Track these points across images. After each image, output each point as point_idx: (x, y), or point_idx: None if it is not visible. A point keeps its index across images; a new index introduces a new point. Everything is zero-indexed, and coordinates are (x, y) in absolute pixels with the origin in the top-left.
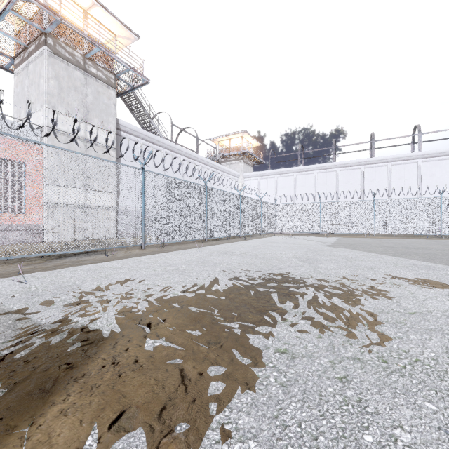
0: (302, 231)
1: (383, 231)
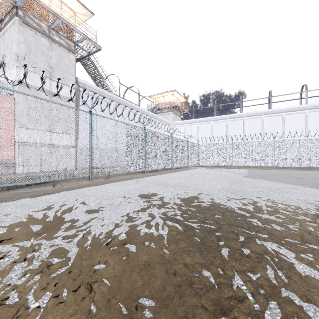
0: (219, 164)
1: (281, 165)
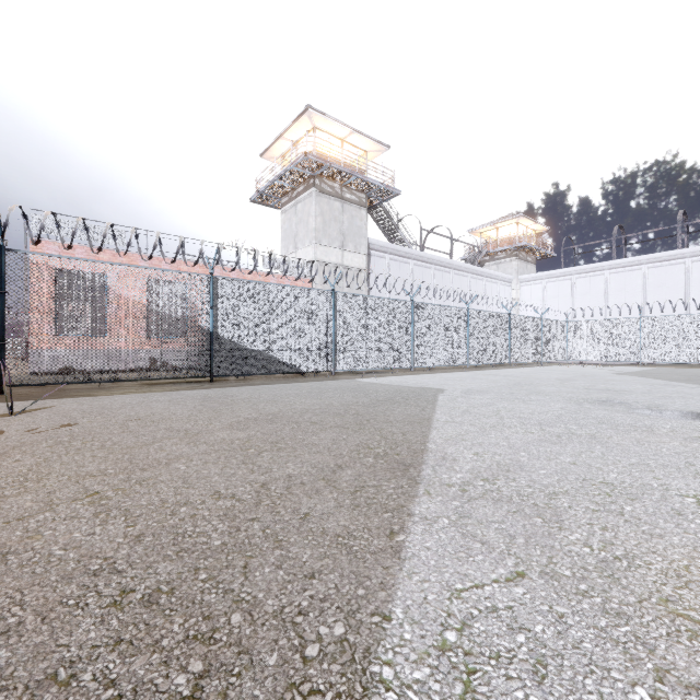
0: (610, 359)
1: None
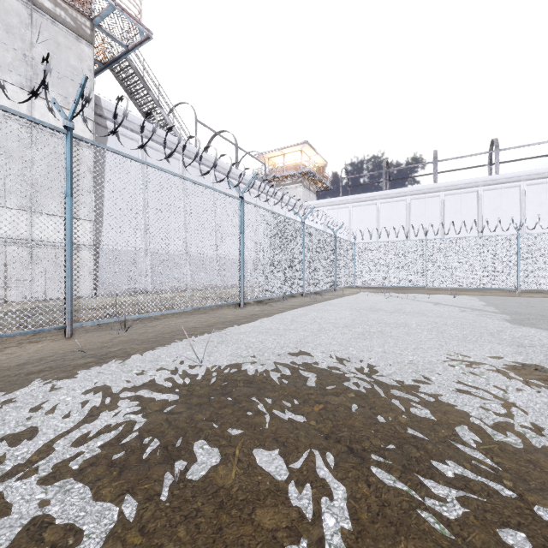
0: (397, 284)
1: (534, 285)
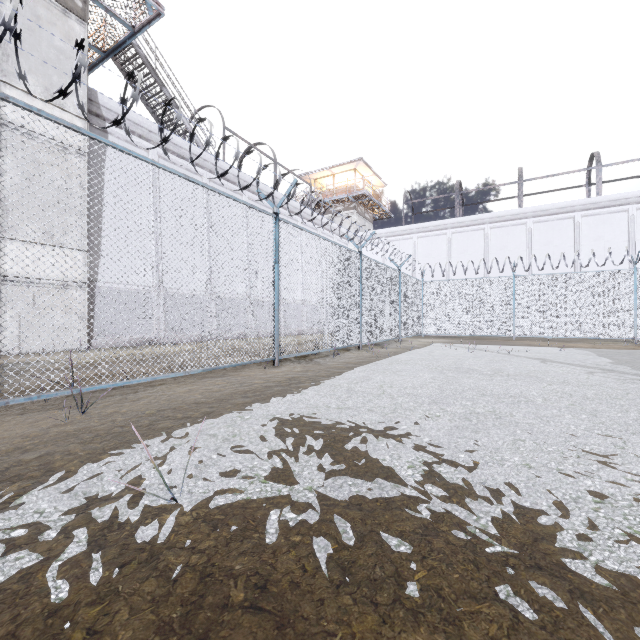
0: (477, 332)
1: None
